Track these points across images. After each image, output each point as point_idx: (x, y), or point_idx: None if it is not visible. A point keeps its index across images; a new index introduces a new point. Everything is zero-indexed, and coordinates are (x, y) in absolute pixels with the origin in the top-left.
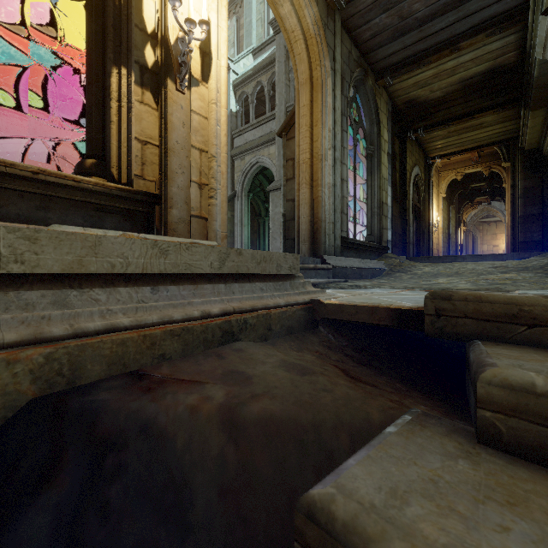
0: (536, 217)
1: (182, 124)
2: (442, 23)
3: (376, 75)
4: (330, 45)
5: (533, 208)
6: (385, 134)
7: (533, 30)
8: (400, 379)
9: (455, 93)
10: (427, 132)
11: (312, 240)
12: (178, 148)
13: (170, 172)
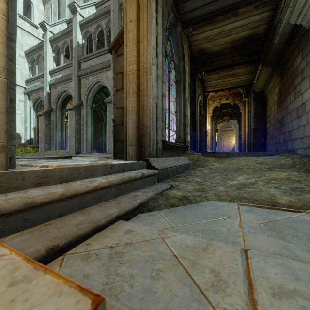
0: (261, 129)
1: None
2: None
3: (182, 25)
4: None
5: (259, 124)
6: (187, 69)
7: (283, 7)
8: None
9: (227, 50)
10: (208, 74)
11: (139, 144)
12: None
13: None
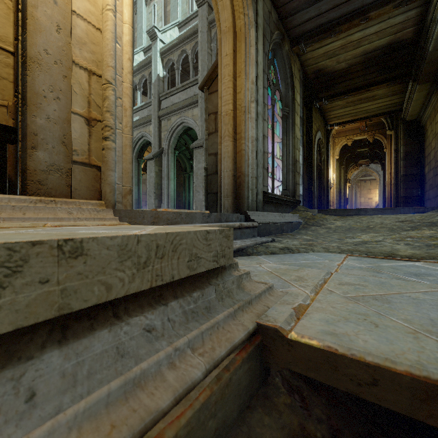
0: (415, 176)
1: (56, 27)
2: None
3: (291, 42)
4: None
5: (412, 169)
6: (298, 98)
7: (437, 2)
8: None
9: (357, 66)
10: (330, 101)
11: (235, 194)
12: (48, 60)
13: (32, 94)
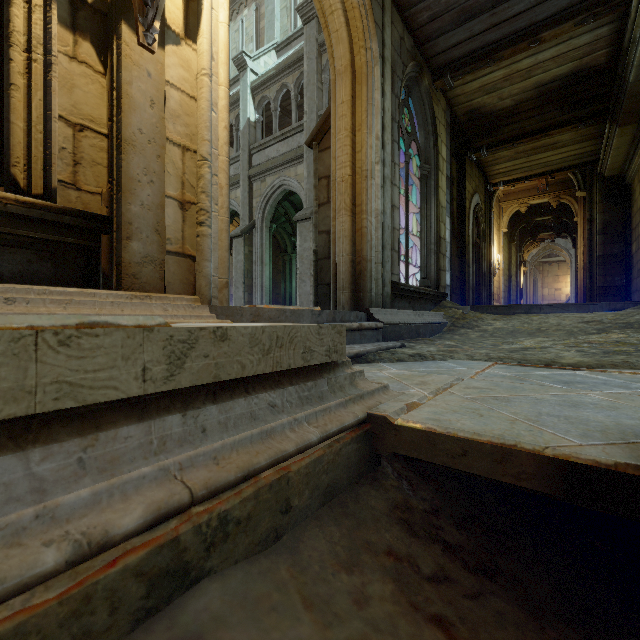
0: (617, 257)
1: (150, 102)
2: (521, 4)
3: (433, 74)
4: (377, 23)
5: (613, 247)
6: (443, 151)
7: (635, 17)
8: (579, 628)
9: (528, 102)
10: (491, 151)
11: (354, 286)
12: (142, 141)
13: (127, 179)
